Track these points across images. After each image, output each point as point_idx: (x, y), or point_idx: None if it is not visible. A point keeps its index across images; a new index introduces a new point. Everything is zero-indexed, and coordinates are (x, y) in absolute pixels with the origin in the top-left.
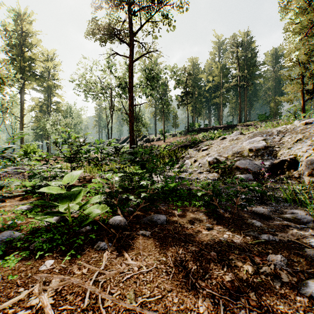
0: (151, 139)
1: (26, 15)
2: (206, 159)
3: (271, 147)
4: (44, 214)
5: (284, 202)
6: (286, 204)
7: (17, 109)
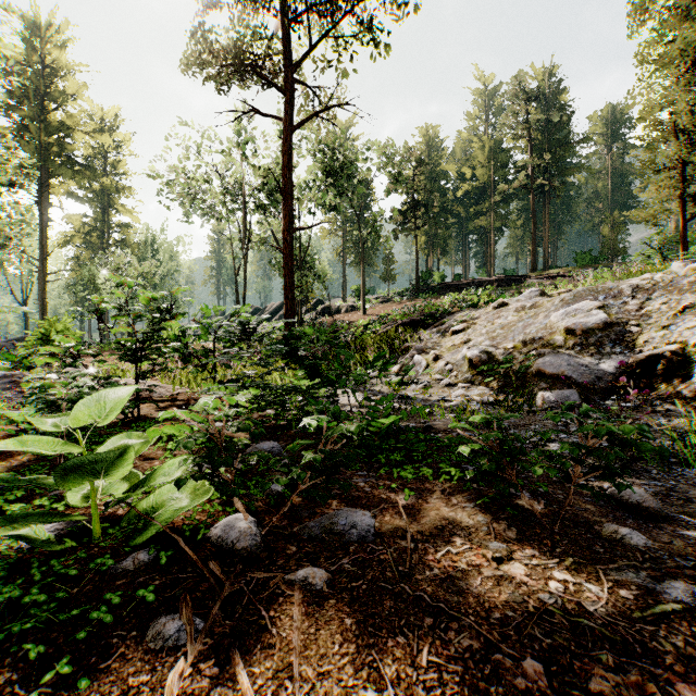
0: (335, 307)
1: (53, 28)
2: (462, 353)
3: (619, 325)
4: (3, 522)
5: (678, 465)
6: (688, 471)
7: (33, 241)
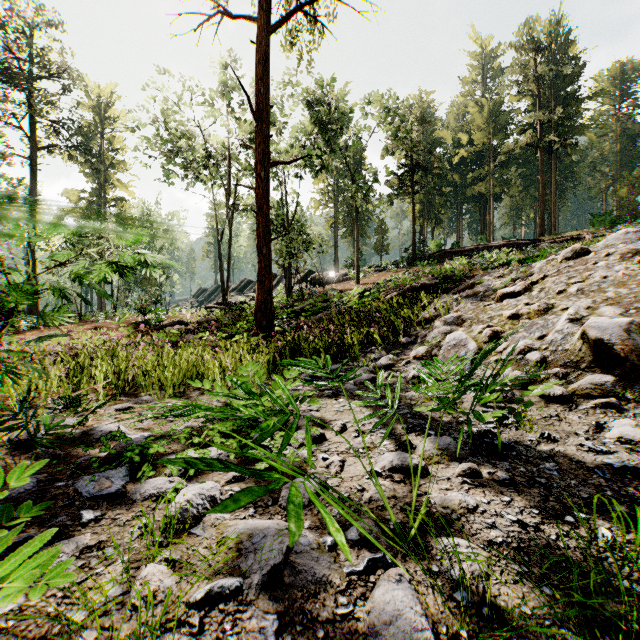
0: (327, 277)
1: None
2: (559, 328)
3: None
4: None
5: None
6: None
7: None
